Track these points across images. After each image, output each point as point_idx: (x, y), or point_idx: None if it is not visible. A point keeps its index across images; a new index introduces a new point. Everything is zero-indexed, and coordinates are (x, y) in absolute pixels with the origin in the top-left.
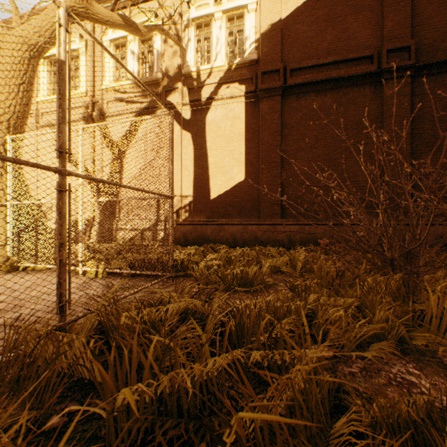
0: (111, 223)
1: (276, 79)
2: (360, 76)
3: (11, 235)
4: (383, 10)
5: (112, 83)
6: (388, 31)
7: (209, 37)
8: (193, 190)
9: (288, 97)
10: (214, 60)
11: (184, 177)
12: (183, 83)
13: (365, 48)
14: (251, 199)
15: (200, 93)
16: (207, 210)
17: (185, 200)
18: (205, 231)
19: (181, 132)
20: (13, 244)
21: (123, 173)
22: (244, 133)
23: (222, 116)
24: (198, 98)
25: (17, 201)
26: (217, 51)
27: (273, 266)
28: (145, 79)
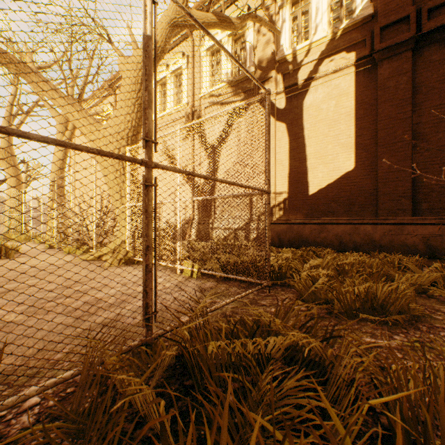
0: (207, 222)
1: (404, 29)
2: None
3: (129, 232)
4: None
5: (208, 89)
6: None
7: (306, 10)
8: (287, 185)
9: (424, 49)
10: (313, 33)
11: (278, 172)
12: (276, 70)
13: None
14: (364, 192)
15: (296, 77)
16: (304, 207)
17: (279, 197)
18: (302, 231)
19: (275, 124)
20: (131, 240)
21: (215, 169)
22: (353, 111)
23: (323, 97)
24: (294, 82)
25: (133, 203)
26: (317, 22)
27: (411, 284)
28: (238, 78)
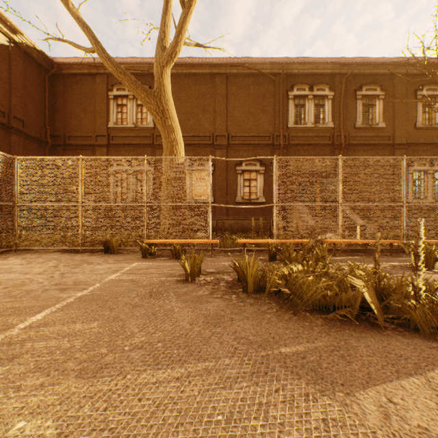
0: None
1: None
2: (0, 122)
3: None
4: (11, 89)
5: None
6: (14, 104)
7: None
8: None
9: None
10: None
11: None
12: None
13: (1, 105)
14: None
15: None
16: None
17: None
18: None
19: None
20: None
21: None
22: None
23: None
24: None
25: None
26: None
27: None
28: None
